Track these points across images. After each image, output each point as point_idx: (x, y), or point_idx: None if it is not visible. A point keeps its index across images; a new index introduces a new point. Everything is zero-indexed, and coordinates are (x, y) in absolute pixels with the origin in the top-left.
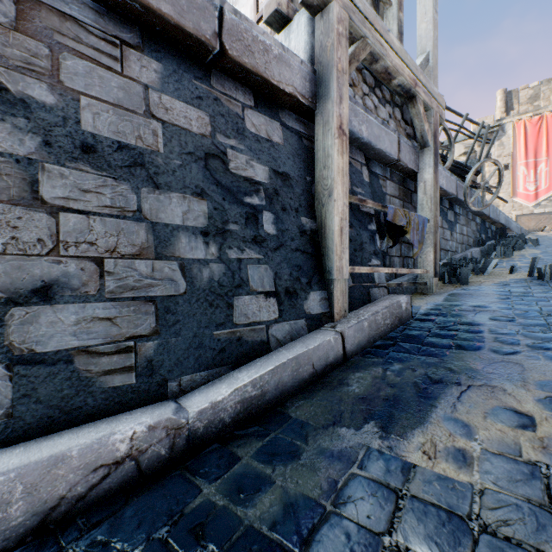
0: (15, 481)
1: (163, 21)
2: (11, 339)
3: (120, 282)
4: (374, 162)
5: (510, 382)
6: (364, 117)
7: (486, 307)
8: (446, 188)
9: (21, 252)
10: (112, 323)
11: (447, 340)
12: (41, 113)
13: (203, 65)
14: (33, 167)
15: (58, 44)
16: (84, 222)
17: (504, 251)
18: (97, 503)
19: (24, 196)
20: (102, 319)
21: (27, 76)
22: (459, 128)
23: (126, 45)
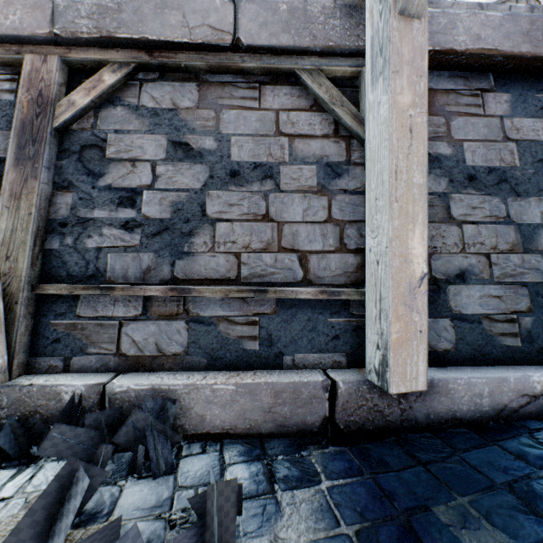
0: (484, 385)
1: (518, 60)
2: (450, 304)
3: (501, 271)
4: None
5: None
6: None
7: None
8: None
9: (447, 251)
10: (500, 300)
11: None
12: (445, 162)
13: (541, 76)
14: (445, 198)
15: (447, 113)
16: (475, 230)
17: None
18: (522, 418)
19: (444, 217)
20: (493, 296)
21: (435, 141)
22: None
23: (483, 92)
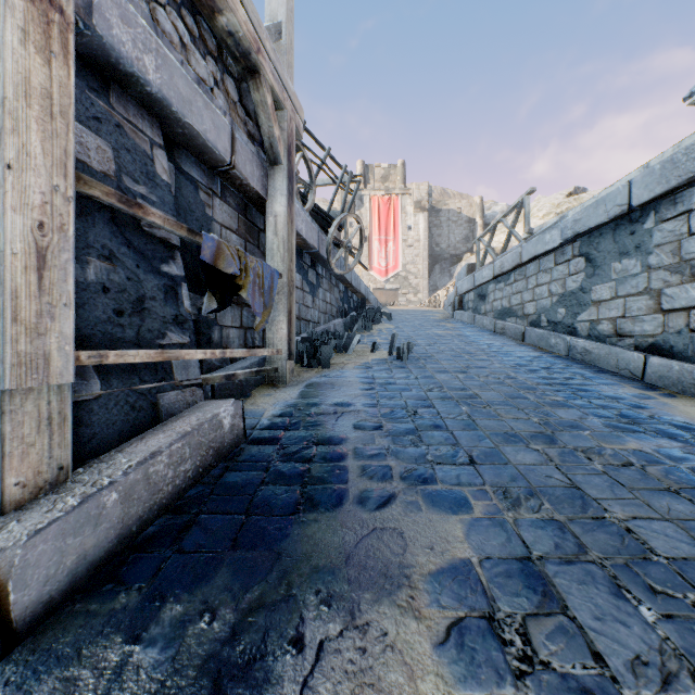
0: None
1: None
2: None
3: None
4: (189, 155)
5: (391, 597)
6: (151, 41)
7: (350, 405)
8: (306, 237)
9: None
10: None
11: (293, 488)
12: None
13: None
14: None
15: None
16: None
17: (365, 324)
18: None
19: None
20: None
21: None
22: (321, 163)
23: None
